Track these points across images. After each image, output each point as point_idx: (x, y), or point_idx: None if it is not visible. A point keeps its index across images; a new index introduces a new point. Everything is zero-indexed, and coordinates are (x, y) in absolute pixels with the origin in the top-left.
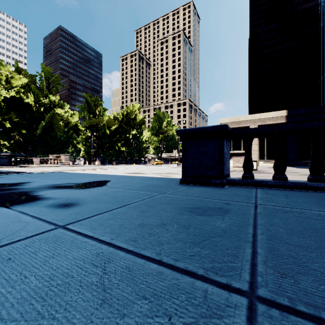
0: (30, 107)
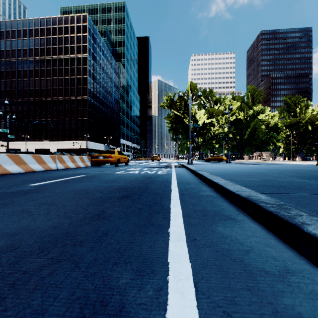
0: (240, 120)
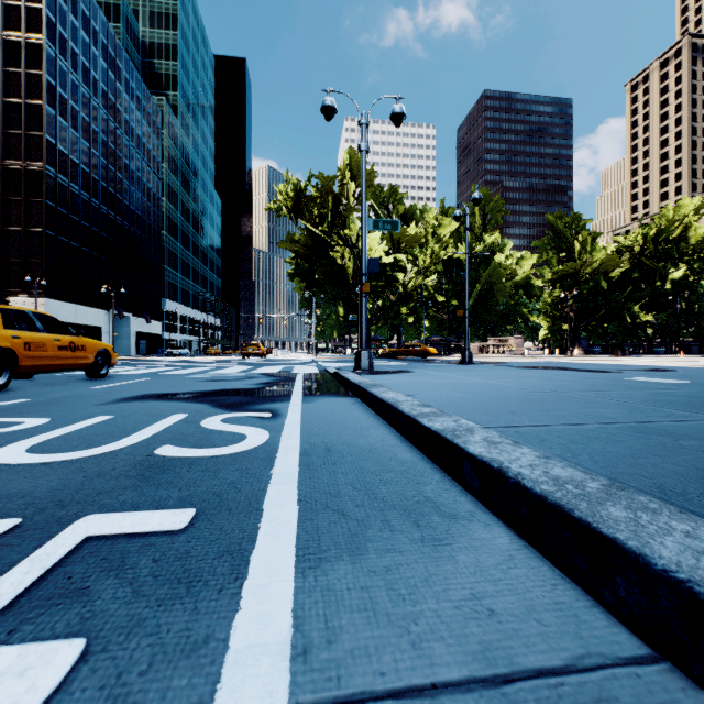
0: (458, 263)
